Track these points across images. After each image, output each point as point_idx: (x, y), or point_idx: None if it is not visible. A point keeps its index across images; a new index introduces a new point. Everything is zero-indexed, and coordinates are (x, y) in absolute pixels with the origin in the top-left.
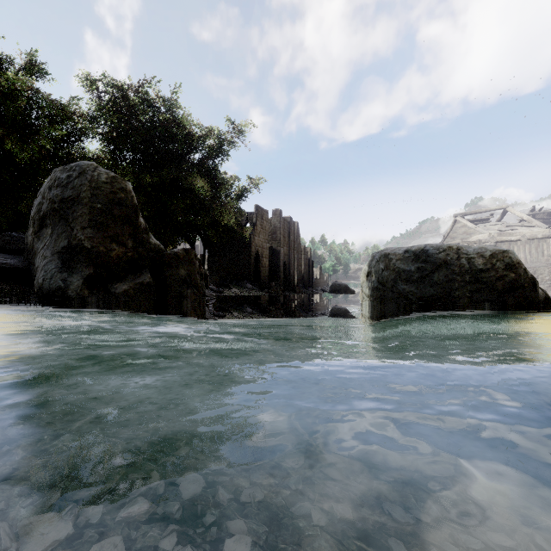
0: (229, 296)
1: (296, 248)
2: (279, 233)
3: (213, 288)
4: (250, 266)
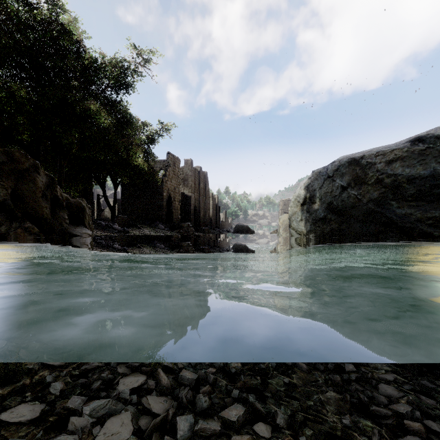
0: (135, 236)
1: (205, 194)
2: (190, 180)
3: (117, 228)
4: (162, 208)
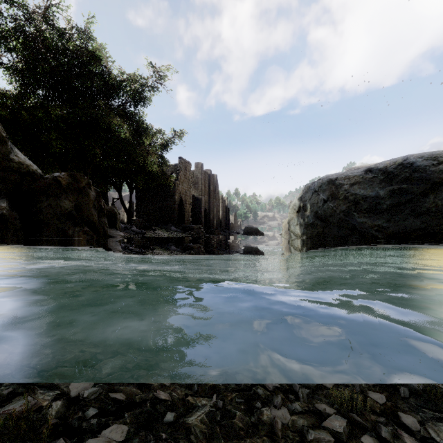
0: (151, 237)
1: (215, 197)
2: (200, 183)
3: (135, 230)
4: (174, 211)
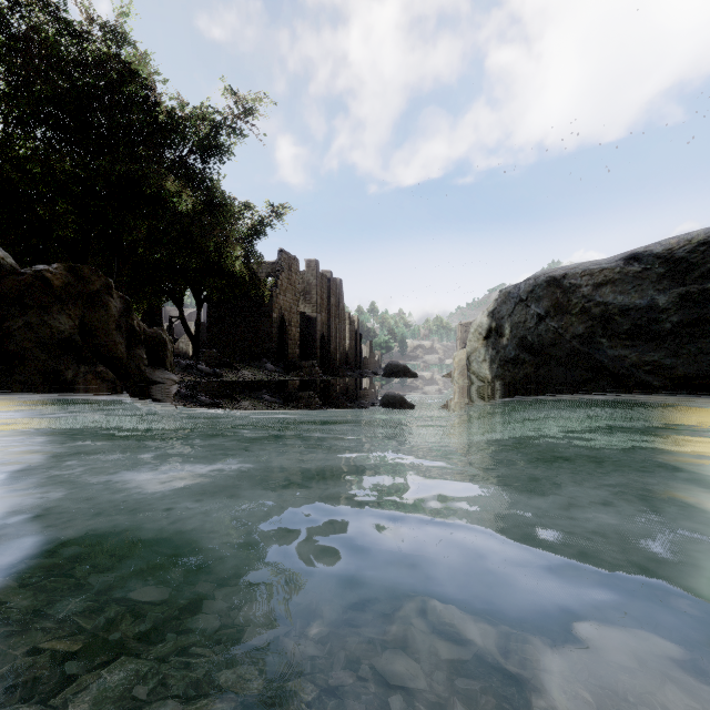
0: (231, 382)
1: (339, 315)
2: (315, 293)
3: (205, 370)
4: (271, 338)
